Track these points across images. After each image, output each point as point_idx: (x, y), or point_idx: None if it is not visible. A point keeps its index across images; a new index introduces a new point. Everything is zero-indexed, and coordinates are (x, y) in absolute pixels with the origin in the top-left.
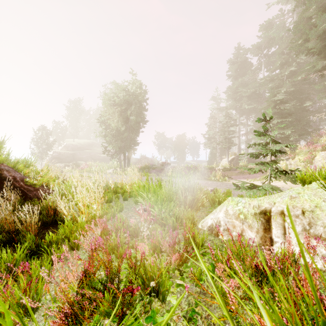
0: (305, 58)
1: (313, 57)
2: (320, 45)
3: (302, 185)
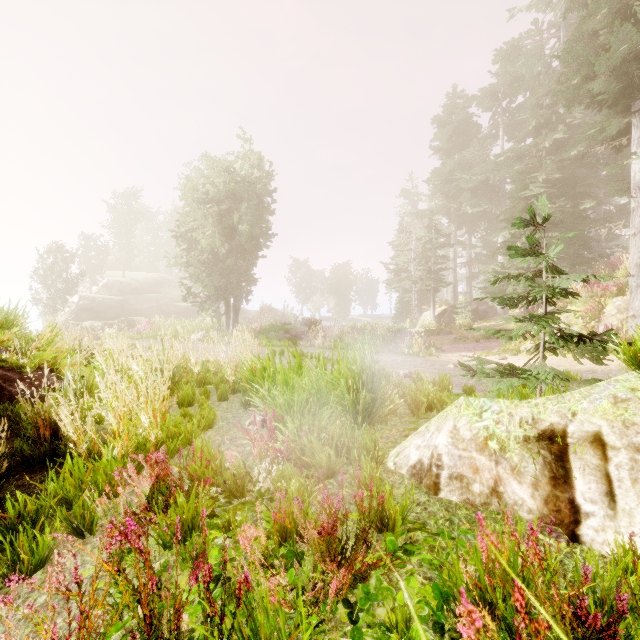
0: (582, 117)
1: (599, 112)
2: (615, 88)
3: (637, 369)
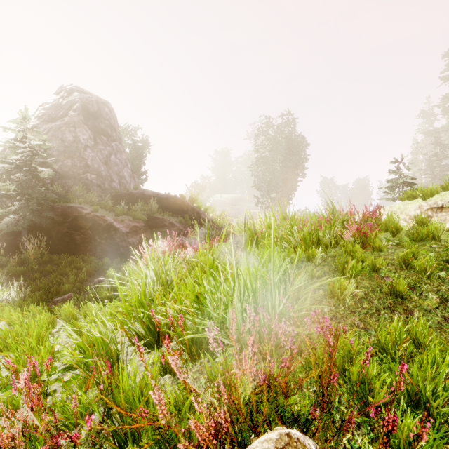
0: None
1: None
2: None
3: (402, 200)
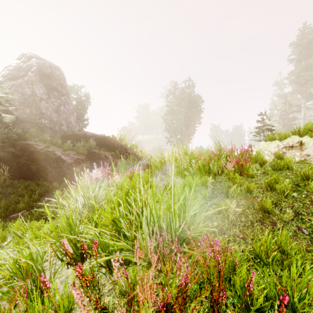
0: None
1: None
2: None
3: (265, 141)
